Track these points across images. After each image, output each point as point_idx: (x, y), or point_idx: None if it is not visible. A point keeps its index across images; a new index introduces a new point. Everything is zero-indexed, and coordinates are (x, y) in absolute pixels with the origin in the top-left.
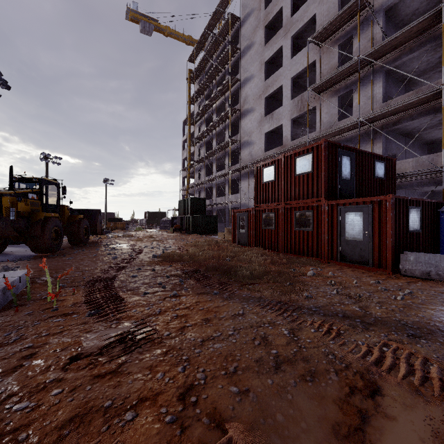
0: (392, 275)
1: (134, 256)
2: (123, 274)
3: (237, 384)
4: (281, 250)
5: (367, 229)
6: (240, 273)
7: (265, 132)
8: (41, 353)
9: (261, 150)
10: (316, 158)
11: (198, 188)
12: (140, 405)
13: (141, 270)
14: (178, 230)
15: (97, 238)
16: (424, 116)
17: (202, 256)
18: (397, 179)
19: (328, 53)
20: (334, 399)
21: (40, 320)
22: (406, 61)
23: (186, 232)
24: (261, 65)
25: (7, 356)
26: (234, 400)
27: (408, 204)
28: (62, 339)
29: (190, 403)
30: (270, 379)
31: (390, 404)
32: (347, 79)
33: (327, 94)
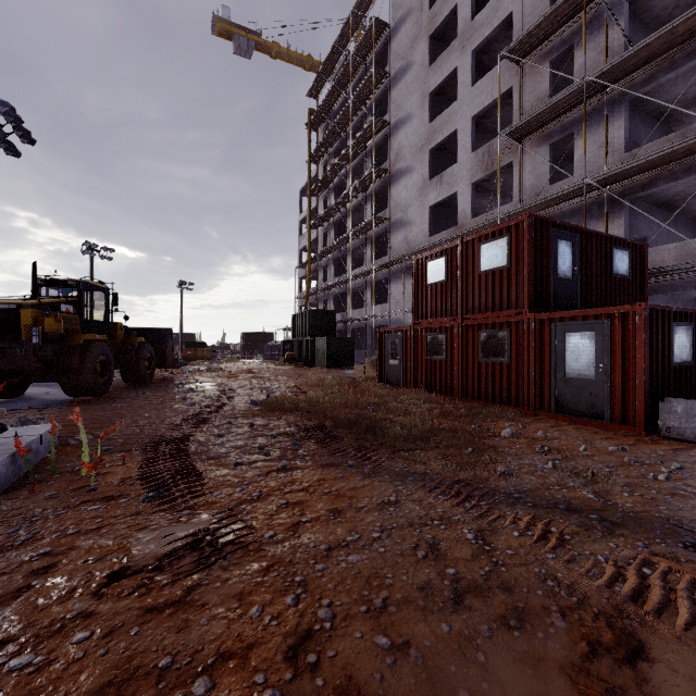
0: (645, 436)
1: (223, 402)
2: (204, 431)
3: (388, 632)
4: (456, 394)
5: (601, 360)
6: (390, 432)
7: (430, 205)
8: (64, 565)
9: (424, 234)
10: (514, 244)
11: (324, 295)
12: (220, 667)
13: (232, 425)
14: (292, 361)
15: (167, 373)
16: (695, 173)
17: (330, 403)
18: (649, 277)
19: (533, 74)
20: (562, 664)
21: (67, 506)
22: (665, 83)
23: (305, 364)
24: (424, 98)
25: (9, 569)
26: (382, 662)
27: (673, 318)
28: (98, 541)
29: (306, 666)
30: (446, 624)
31: (666, 679)
32: (565, 116)
33: (532, 142)
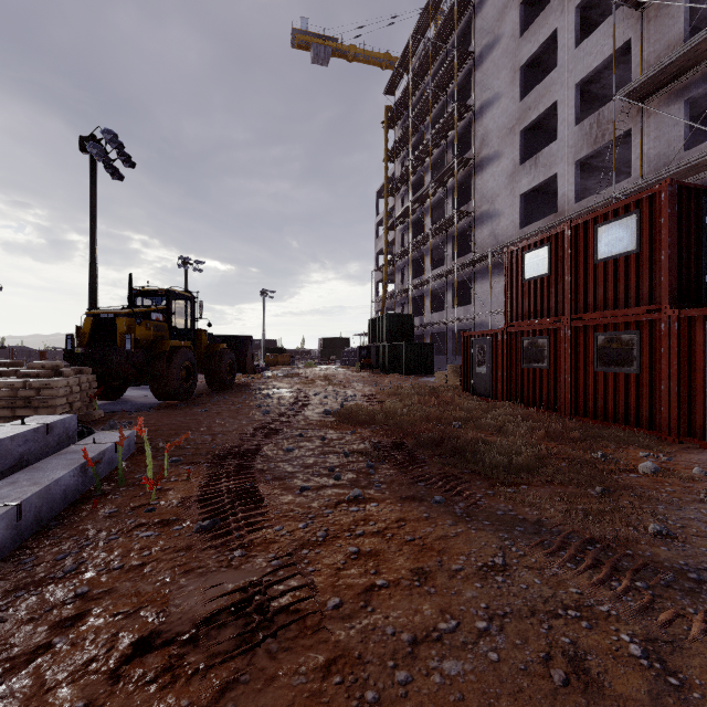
0: None
1: (296, 410)
2: (274, 444)
3: None
4: (563, 410)
5: None
6: (485, 458)
7: (521, 193)
8: (93, 617)
9: (515, 226)
10: (646, 222)
11: (401, 298)
12: None
13: (302, 437)
14: (368, 367)
15: (248, 378)
16: None
17: (409, 415)
18: None
19: (660, 18)
20: None
21: (121, 530)
22: None
23: (382, 371)
24: (515, 73)
25: (39, 613)
26: None
27: None
28: (138, 584)
29: None
30: None
31: None
32: None
33: (658, 101)
